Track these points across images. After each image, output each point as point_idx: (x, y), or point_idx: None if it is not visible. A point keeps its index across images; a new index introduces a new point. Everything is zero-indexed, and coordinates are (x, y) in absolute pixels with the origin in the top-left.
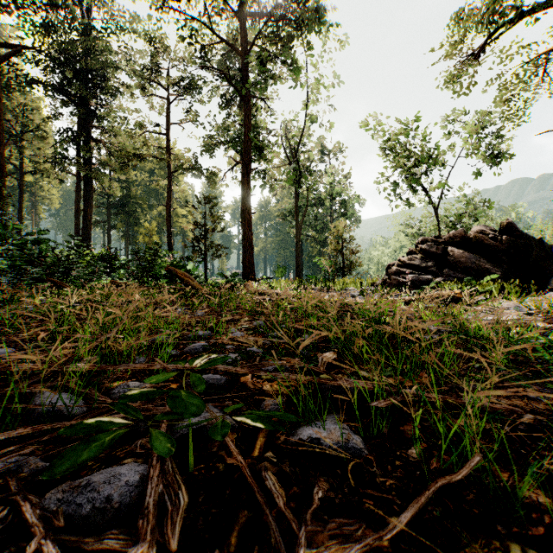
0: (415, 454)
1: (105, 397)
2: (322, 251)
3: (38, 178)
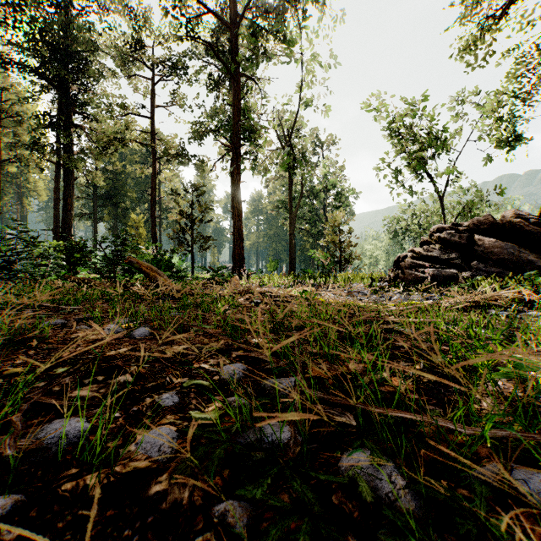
0: None
1: None
2: (316, 245)
3: (24, 169)
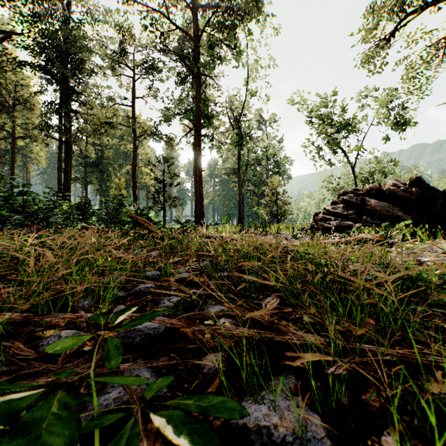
0: (392, 445)
1: (31, 350)
2: (260, 202)
3: (28, 143)
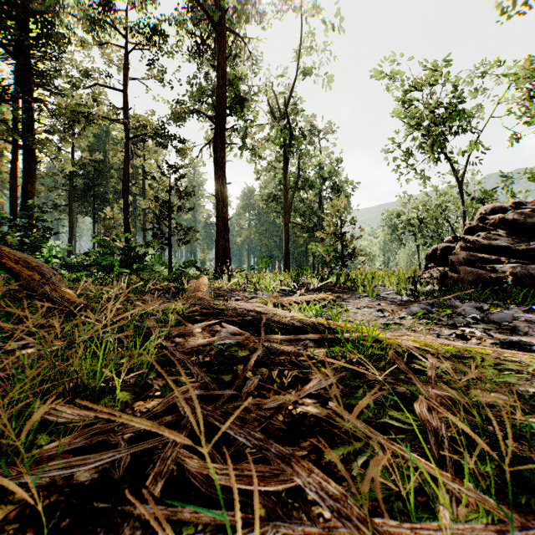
0: None
1: None
2: (311, 240)
3: None
